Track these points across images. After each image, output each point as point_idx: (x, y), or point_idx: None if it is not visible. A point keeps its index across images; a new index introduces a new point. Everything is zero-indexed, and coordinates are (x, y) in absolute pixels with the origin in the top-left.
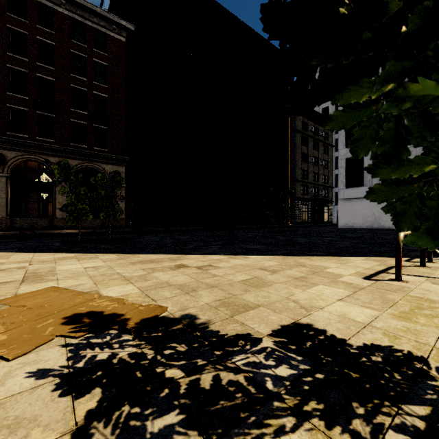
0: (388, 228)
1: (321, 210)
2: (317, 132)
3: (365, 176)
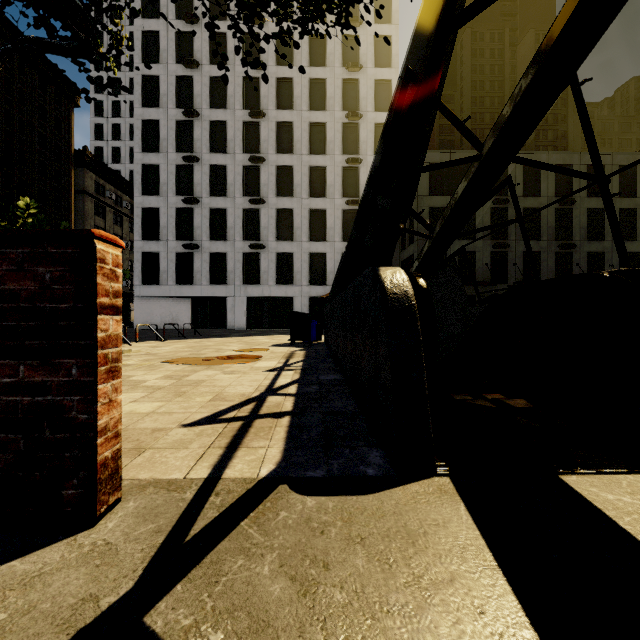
0: (185, 328)
1: (126, 307)
2: (121, 201)
3: (161, 275)
